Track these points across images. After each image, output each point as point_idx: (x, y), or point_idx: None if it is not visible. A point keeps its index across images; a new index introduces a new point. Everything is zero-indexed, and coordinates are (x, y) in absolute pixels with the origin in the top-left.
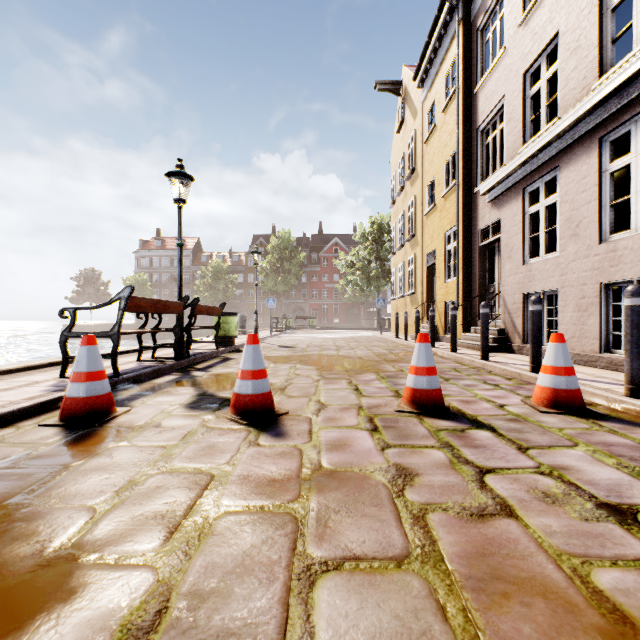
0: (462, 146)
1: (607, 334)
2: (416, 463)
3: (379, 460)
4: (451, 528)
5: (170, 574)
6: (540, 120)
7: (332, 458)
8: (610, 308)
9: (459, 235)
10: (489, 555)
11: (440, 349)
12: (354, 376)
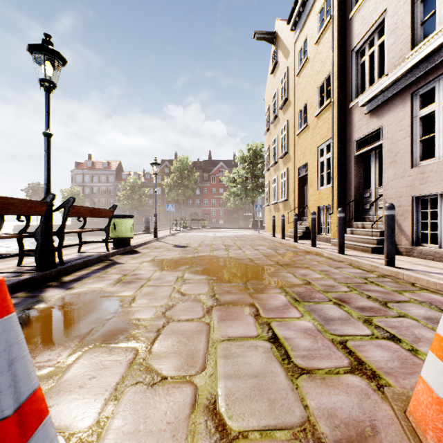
0: (337, 67)
1: None
2: None
3: None
4: None
5: None
6: None
7: None
8: None
9: (333, 147)
10: None
11: (323, 249)
12: (257, 297)
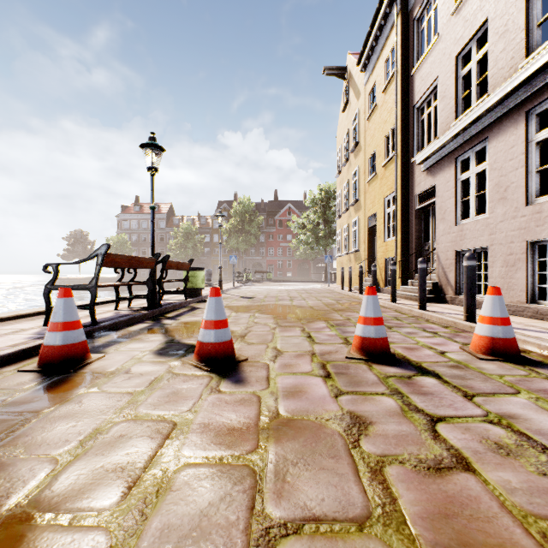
0: (400, 122)
1: (533, 287)
2: (369, 411)
3: (333, 407)
4: (410, 484)
5: (124, 538)
6: (469, 99)
7: (289, 405)
8: (536, 263)
9: (397, 200)
10: (452, 516)
11: (381, 300)
12: (306, 324)
